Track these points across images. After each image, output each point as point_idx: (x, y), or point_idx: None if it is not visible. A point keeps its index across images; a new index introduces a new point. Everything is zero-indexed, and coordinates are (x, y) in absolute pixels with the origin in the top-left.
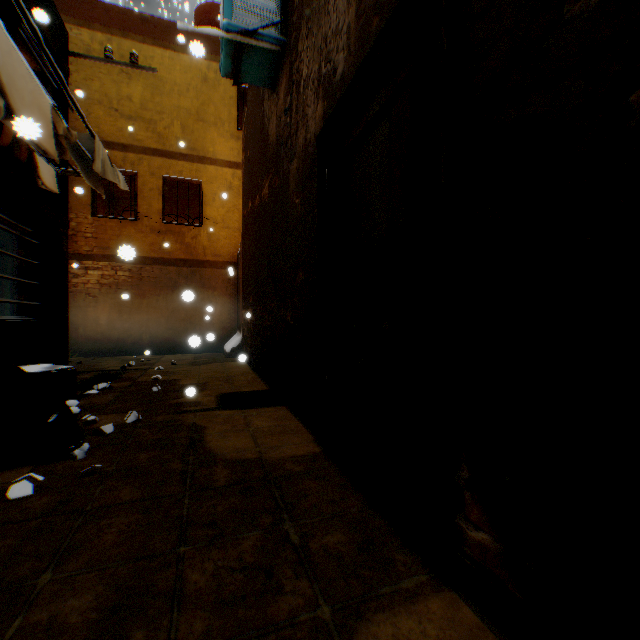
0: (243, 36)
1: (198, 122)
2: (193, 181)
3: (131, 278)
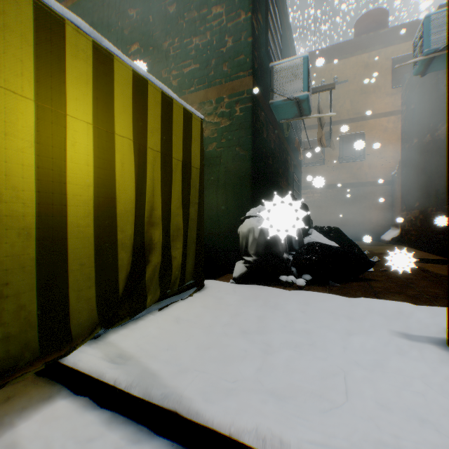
0: (437, 52)
1: (361, 95)
2: (357, 133)
3: (320, 197)
